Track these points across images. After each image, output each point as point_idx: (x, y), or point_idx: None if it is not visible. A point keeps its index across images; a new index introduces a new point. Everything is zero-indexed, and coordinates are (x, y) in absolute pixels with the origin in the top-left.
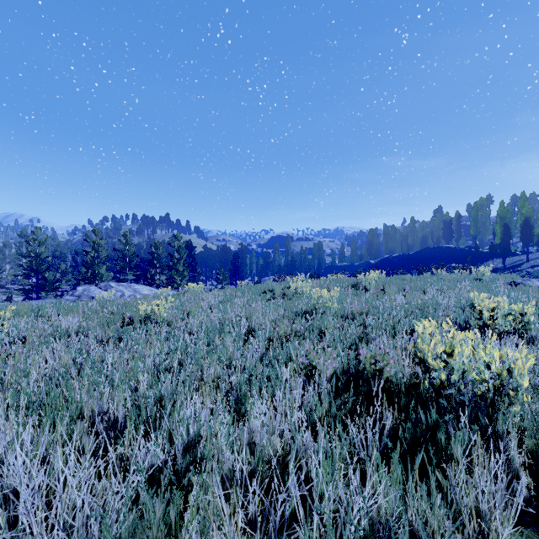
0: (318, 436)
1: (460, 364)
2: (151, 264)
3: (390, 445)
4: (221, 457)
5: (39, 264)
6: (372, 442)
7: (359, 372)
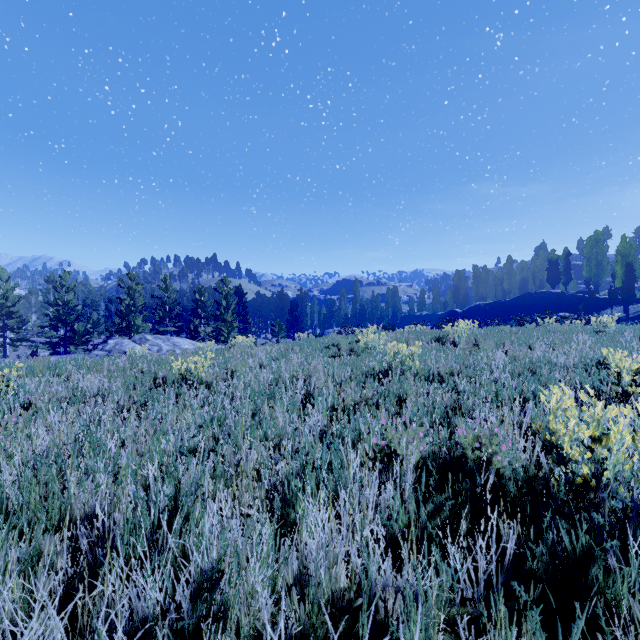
0: (401, 557)
1: (617, 456)
2: (194, 314)
3: (524, 597)
4: (253, 602)
5: (67, 314)
6: (485, 574)
7: (456, 459)
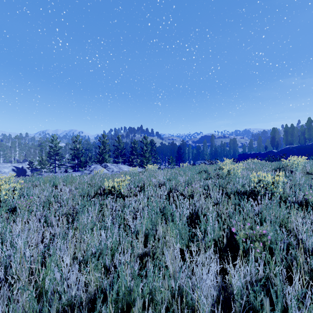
0: None
1: None
2: (131, 153)
3: None
4: None
5: (78, 153)
6: None
7: None
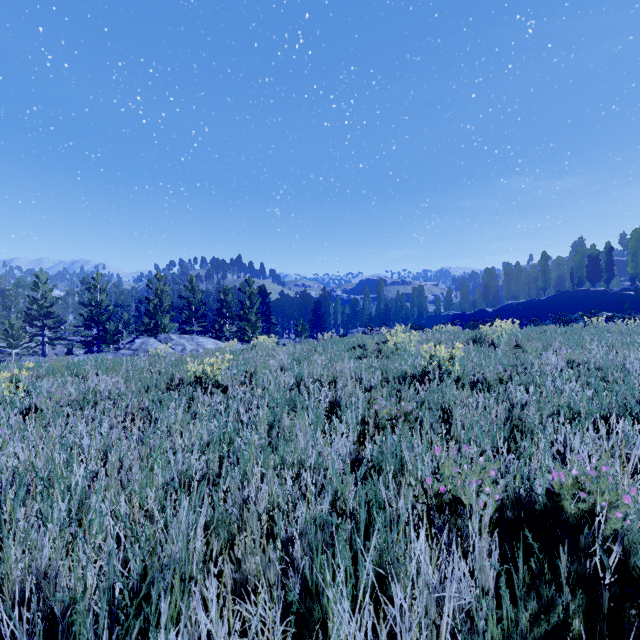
0: None
1: None
2: (219, 314)
3: None
4: None
5: (99, 314)
6: None
7: (547, 512)
